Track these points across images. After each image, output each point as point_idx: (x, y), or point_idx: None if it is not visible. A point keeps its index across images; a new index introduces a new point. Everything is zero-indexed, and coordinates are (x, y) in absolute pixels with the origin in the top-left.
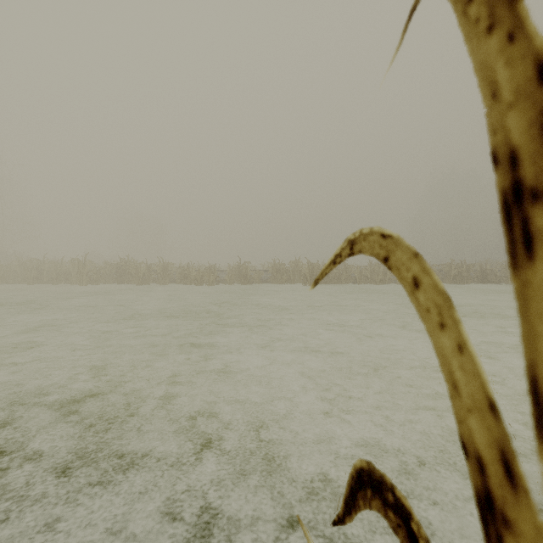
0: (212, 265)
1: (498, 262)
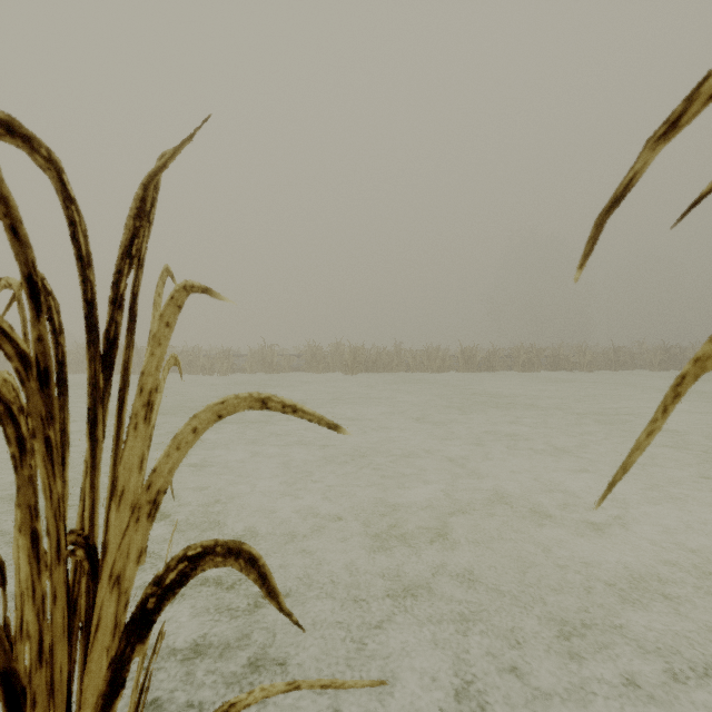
0: (227, 349)
1: (573, 346)
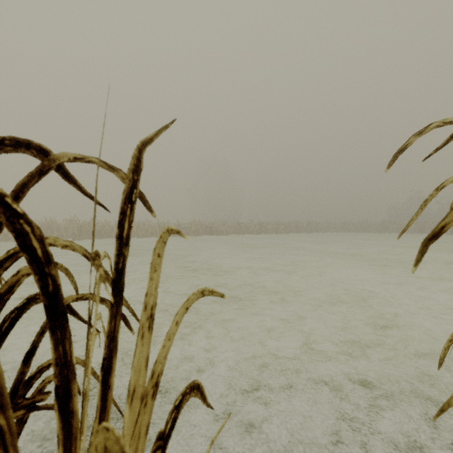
0: None
1: (222, 222)
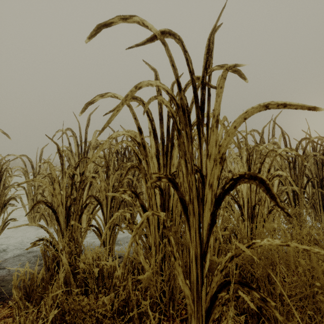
0: None
1: None
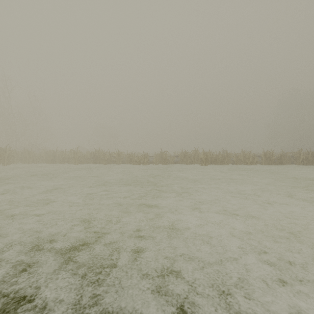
0: (145, 153)
1: None
